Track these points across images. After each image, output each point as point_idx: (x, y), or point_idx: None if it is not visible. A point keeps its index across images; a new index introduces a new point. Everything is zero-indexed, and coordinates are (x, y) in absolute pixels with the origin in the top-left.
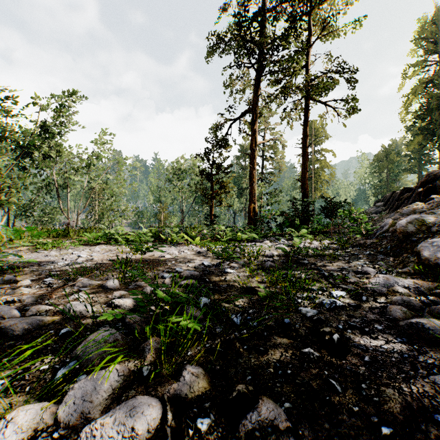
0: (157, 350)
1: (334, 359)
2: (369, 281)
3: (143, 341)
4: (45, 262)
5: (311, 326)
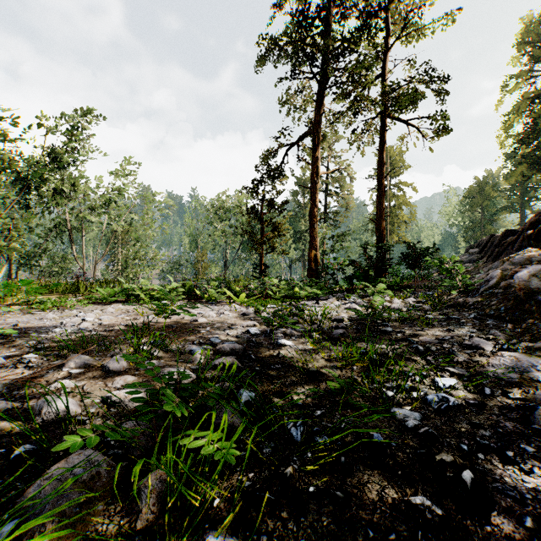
0: (160, 497)
1: (470, 521)
2: (488, 362)
3: (143, 472)
4: (35, 329)
5: (416, 446)
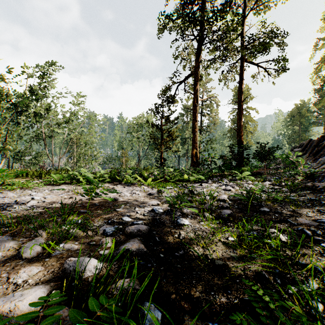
0: None
1: None
2: None
3: None
4: None
5: None
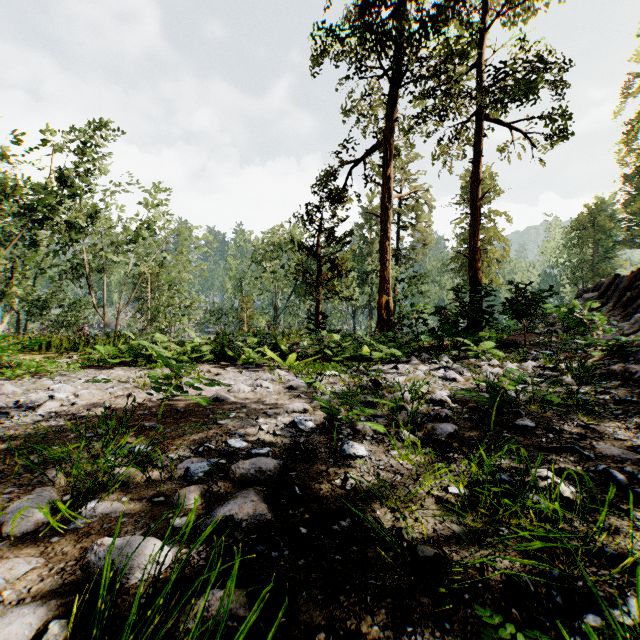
0: None
1: None
2: None
3: None
4: None
5: None
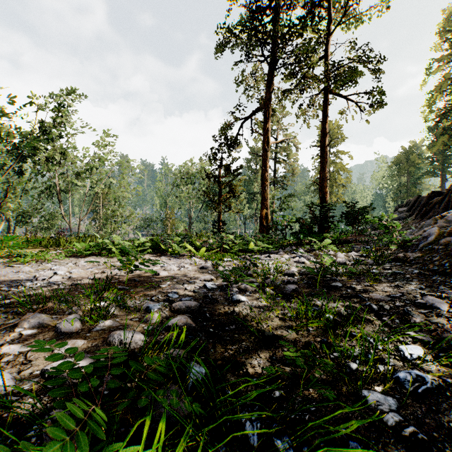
0: None
1: None
2: (451, 326)
3: None
4: (8, 283)
5: None
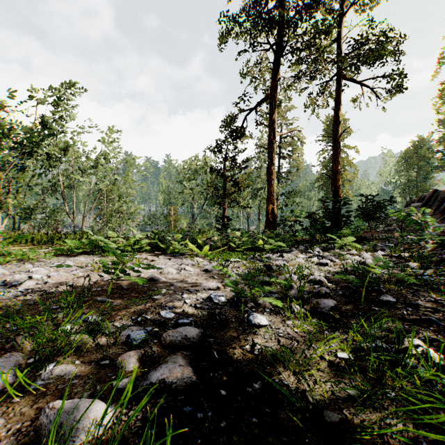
0: None
1: None
2: None
3: None
4: None
5: None
